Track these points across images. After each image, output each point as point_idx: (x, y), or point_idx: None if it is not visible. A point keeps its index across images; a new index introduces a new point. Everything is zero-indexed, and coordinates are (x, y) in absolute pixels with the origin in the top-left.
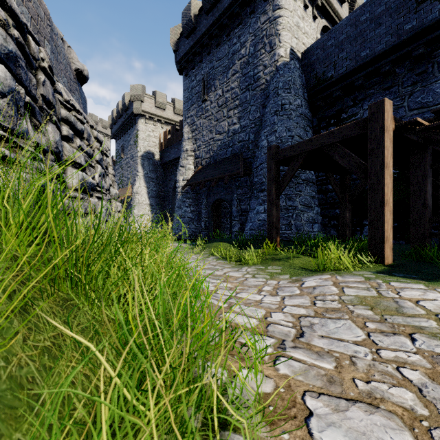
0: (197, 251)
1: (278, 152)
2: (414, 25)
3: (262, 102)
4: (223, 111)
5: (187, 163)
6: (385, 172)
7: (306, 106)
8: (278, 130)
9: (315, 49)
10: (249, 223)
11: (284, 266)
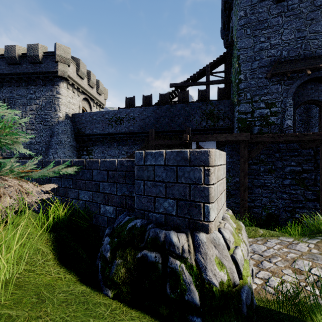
0: None
1: None
2: (107, 130)
3: (50, 134)
4: (22, 128)
5: None
6: None
7: (73, 141)
8: (59, 152)
9: (77, 116)
10: None
11: None
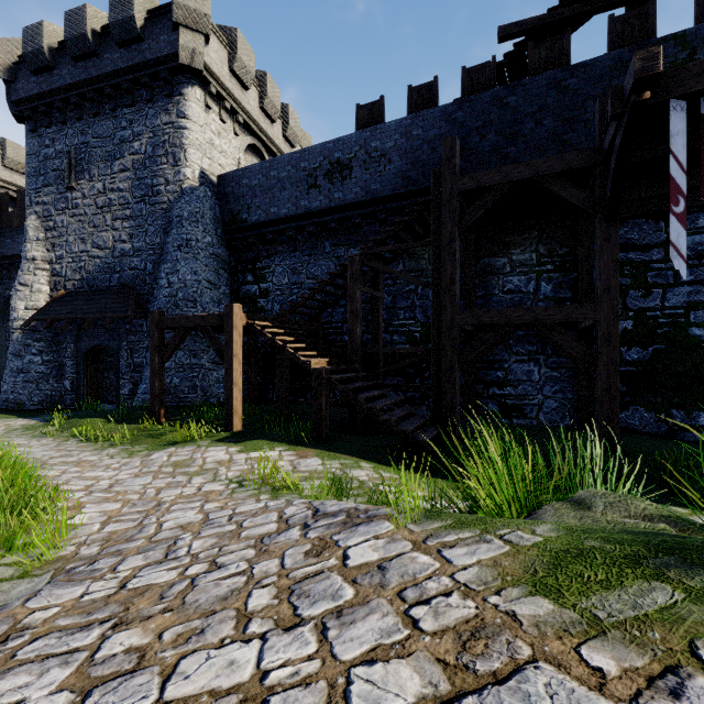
0: (51, 433)
1: (161, 319)
2: (306, 204)
3: (163, 225)
4: (105, 217)
5: (35, 281)
6: (234, 360)
7: (221, 245)
8: (181, 270)
9: (231, 180)
10: (143, 384)
11: (154, 442)
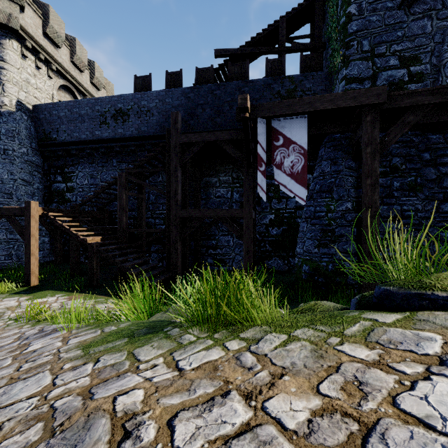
0: None
1: None
2: (99, 134)
3: None
4: None
5: None
6: (31, 239)
7: (35, 154)
8: None
9: (44, 109)
10: None
11: None
